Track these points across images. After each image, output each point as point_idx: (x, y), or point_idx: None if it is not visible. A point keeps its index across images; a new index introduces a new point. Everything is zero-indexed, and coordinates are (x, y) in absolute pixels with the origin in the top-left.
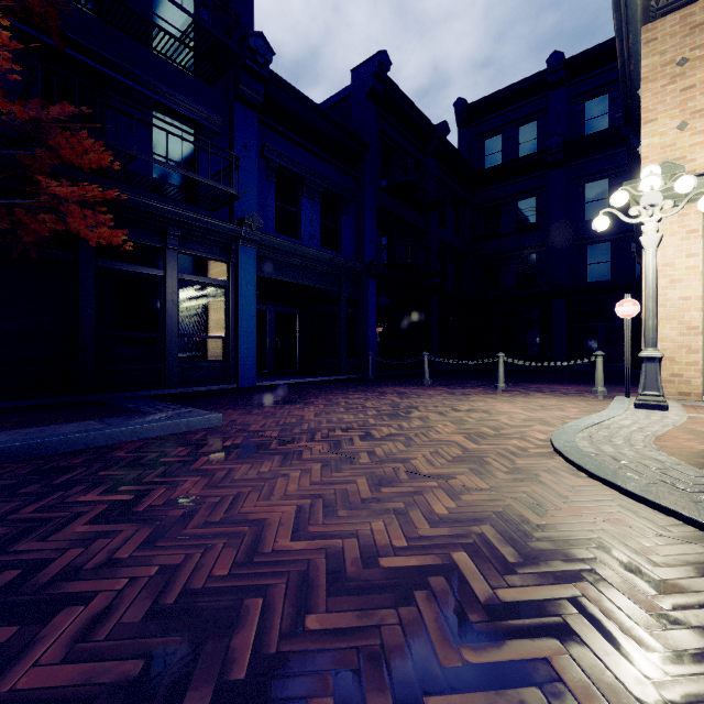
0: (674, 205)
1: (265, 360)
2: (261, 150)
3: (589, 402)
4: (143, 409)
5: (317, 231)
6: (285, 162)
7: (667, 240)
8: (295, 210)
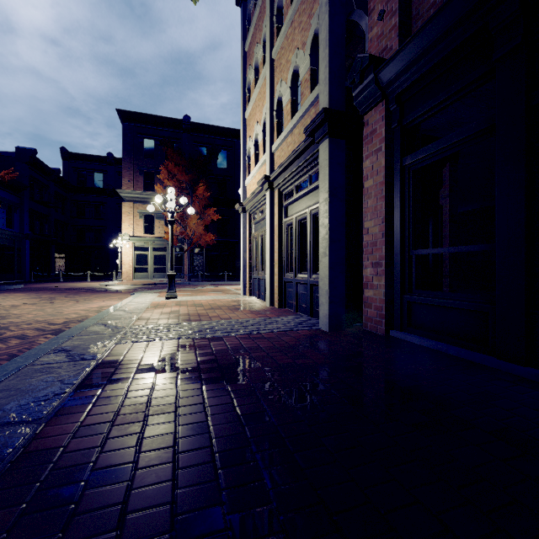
0: (128, 241)
1: None
2: None
3: None
4: None
5: (5, 221)
6: None
7: (127, 248)
8: None
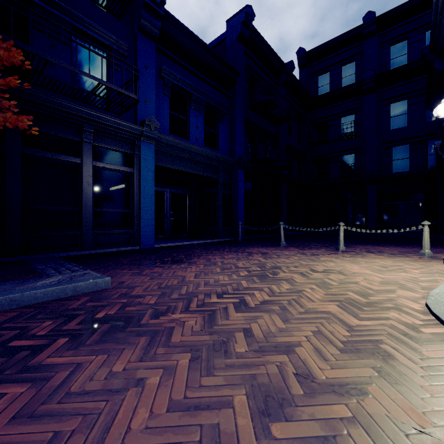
0: None
1: (163, 227)
2: (159, 71)
3: (419, 262)
4: (46, 271)
5: (201, 134)
6: (177, 81)
7: None
8: (185, 118)
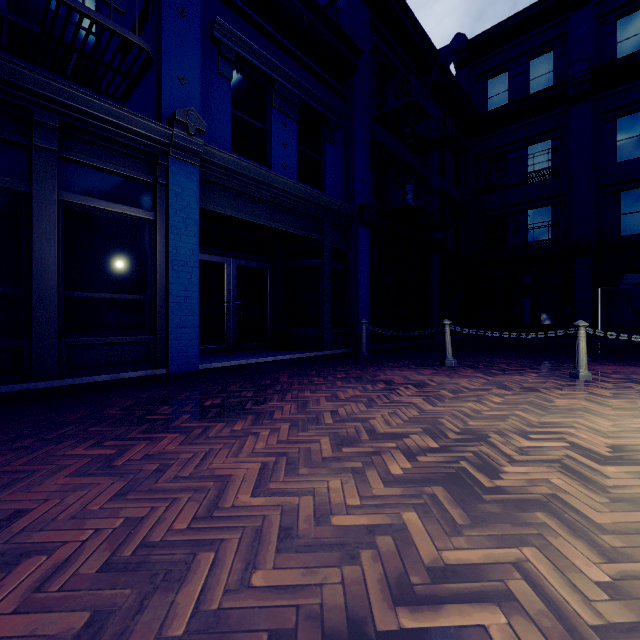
0: None
1: (222, 330)
2: (209, 29)
3: None
4: None
5: (292, 158)
6: (246, 52)
7: None
8: (262, 126)
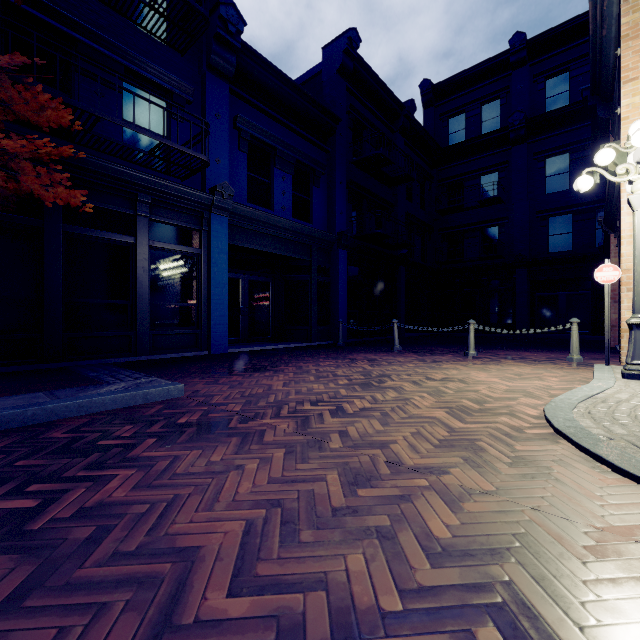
0: None
1: (238, 327)
2: (233, 120)
3: (565, 370)
4: (103, 379)
5: (289, 202)
6: (257, 133)
7: None
8: (267, 181)
